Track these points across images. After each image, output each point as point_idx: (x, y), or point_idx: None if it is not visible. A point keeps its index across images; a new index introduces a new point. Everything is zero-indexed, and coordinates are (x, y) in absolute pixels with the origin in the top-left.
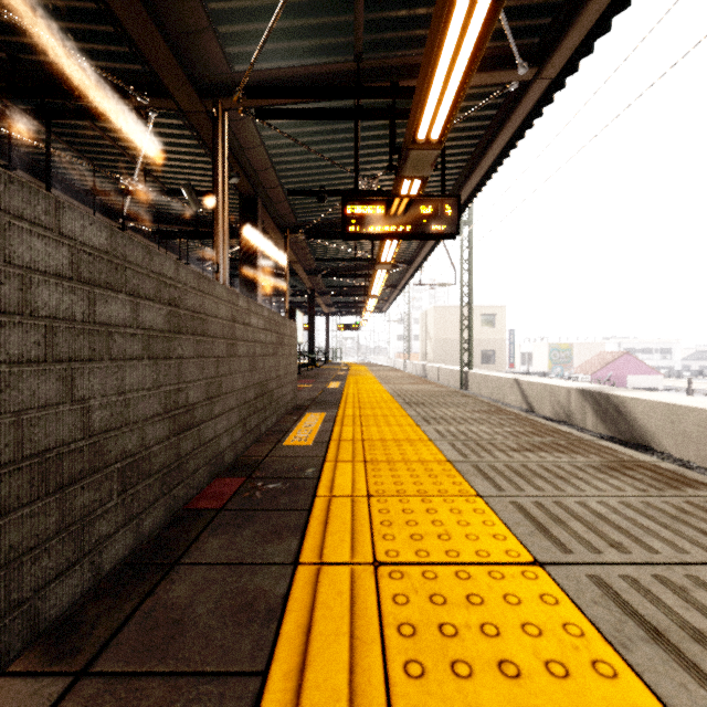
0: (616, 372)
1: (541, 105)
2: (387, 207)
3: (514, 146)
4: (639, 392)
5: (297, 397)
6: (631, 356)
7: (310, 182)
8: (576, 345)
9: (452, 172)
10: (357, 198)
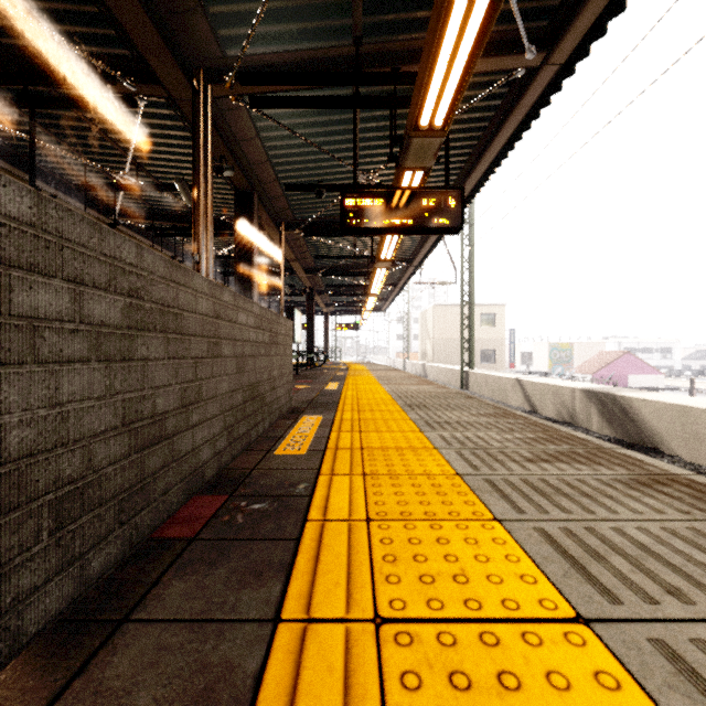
0: (617, 372)
1: (549, 93)
2: (387, 199)
3: (519, 138)
4: (646, 393)
5: (294, 398)
6: (632, 355)
7: (308, 177)
8: (576, 344)
9: (454, 167)
10: (356, 190)
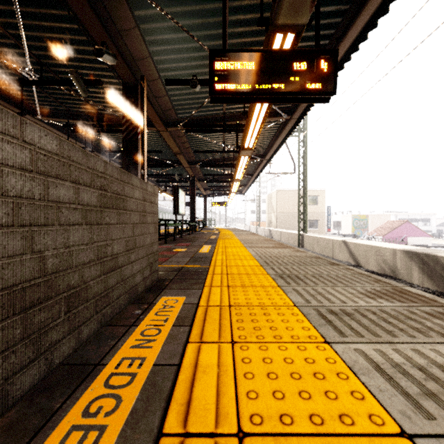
0: (400, 234)
1: None
2: (257, 62)
3: (373, 25)
4: None
5: (165, 265)
6: (410, 223)
7: (186, 77)
8: (370, 216)
9: None
10: (225, 52)
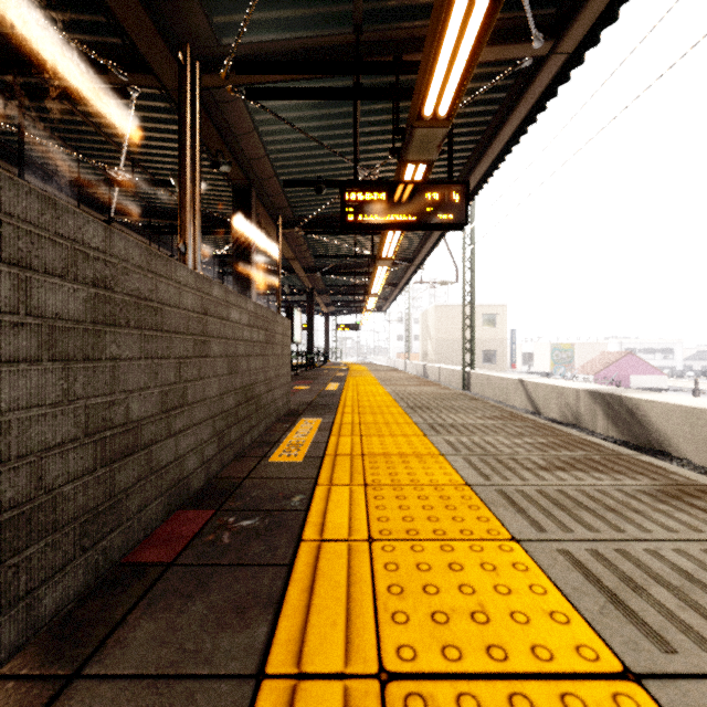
0: (620, 373)
1: (556, 84)
2: (389, 193)
3: (524, 131)
4: (653, 394)
5: (292, 400)
6: (634, 356)
7: (308, 173)
8: (578, 345)
9: (456, 163)
10: (356, 184)
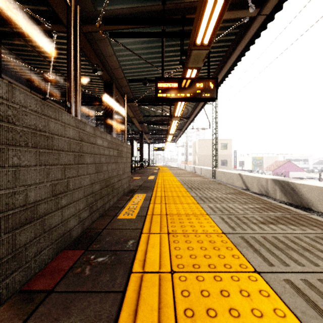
0: (284, 170)
1: (260, 31)
2: (179, 83)
3: (243, 55)
4: (303, 181)
5: (132, 184)
6: (291, 162)
7: (140, 76)
8: (264, 157)
9: (210, 71)
10: (163, 79)
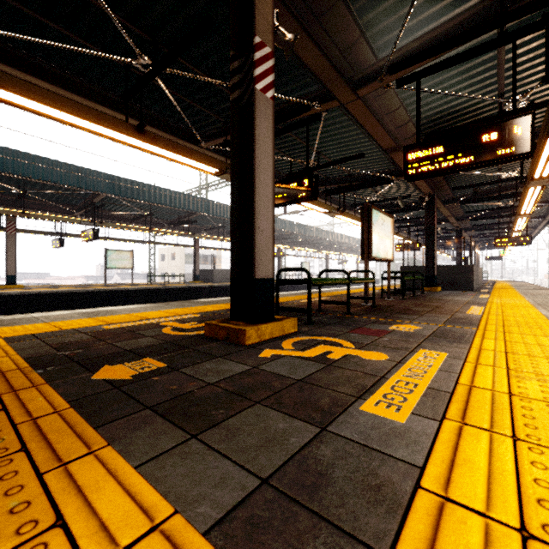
0: None
1: None
2: (507, 239)
3: None
4: None
5: None
6: None
7: None
8: None
9: (543, 209)
10: (498, 238)
